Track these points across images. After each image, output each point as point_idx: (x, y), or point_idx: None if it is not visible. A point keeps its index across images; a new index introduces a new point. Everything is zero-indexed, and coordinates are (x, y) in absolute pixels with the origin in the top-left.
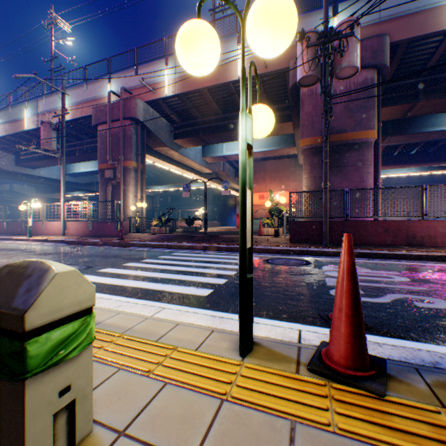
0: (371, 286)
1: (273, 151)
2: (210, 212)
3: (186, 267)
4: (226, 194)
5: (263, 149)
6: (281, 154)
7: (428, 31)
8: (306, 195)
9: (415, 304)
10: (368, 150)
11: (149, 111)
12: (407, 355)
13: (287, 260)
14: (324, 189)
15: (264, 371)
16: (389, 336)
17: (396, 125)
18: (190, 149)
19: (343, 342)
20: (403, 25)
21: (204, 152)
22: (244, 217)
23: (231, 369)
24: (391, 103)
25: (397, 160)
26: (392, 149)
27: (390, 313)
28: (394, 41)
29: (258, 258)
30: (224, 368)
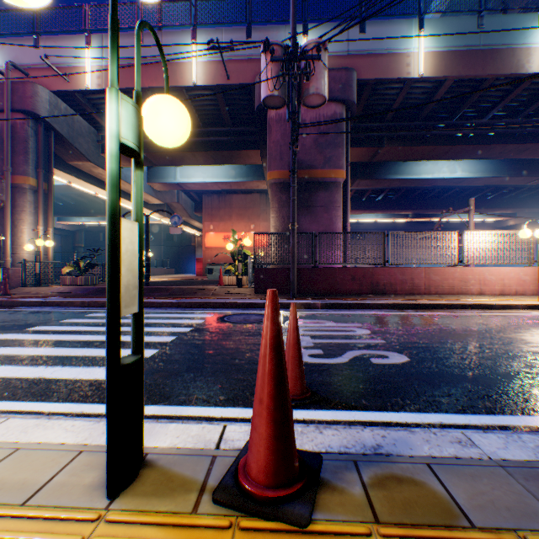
0: (332, 342)
1: (240, 183)
2: (162, 255)
3: (101, 336)
4: (176, 233)
5: (229, 179)
6: (250, 188)
7: (390, 75)
8: (275, 237)
9: (372, 361)
10: (337, 191)
11: (59, 105)
12: (349, 440)
13: (248, 316)
14: (292, 231)
15: (138, 522)
16: (340, 409)
17: (365, 168)
18: (129, 169)
19: (264, 449)
20: (369, 64)
21: (150, 176)
22: (116, 266)
23: (74, 536)
24: (360, 144)
25: (366, 205)
26: (362, 193)
27: (346, 377)
28: (362, 79)
29: (212, 316)
30: (59, 538)
